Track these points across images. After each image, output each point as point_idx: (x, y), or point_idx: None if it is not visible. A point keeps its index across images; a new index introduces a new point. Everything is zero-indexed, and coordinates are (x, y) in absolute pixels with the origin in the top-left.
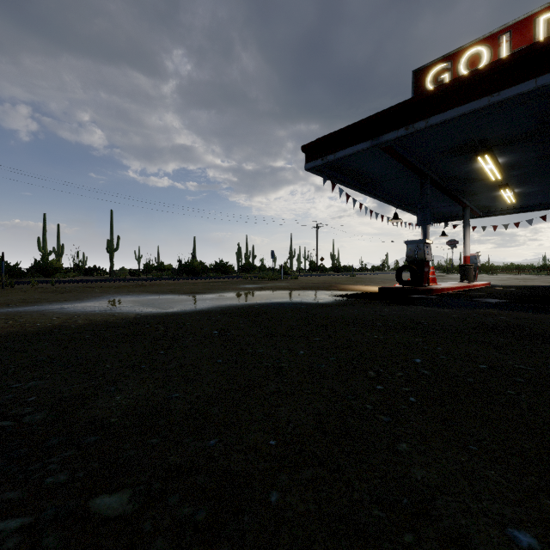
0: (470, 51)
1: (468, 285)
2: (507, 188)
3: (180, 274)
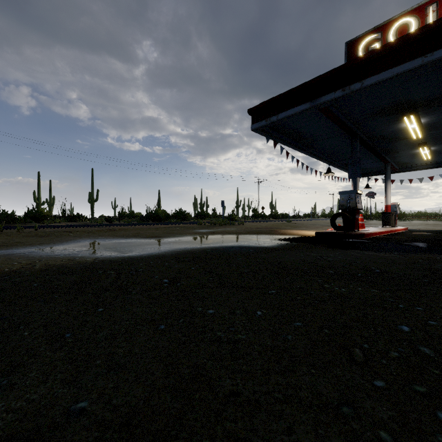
0: (399, 22)
1: (391, 230)
2: (425, 146)
3: (146, 220)
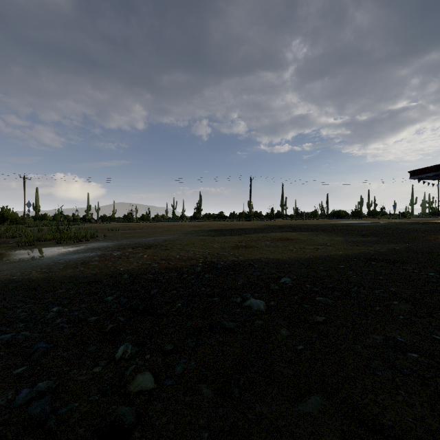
0: None
1: None
2: None
3: (332, 217)
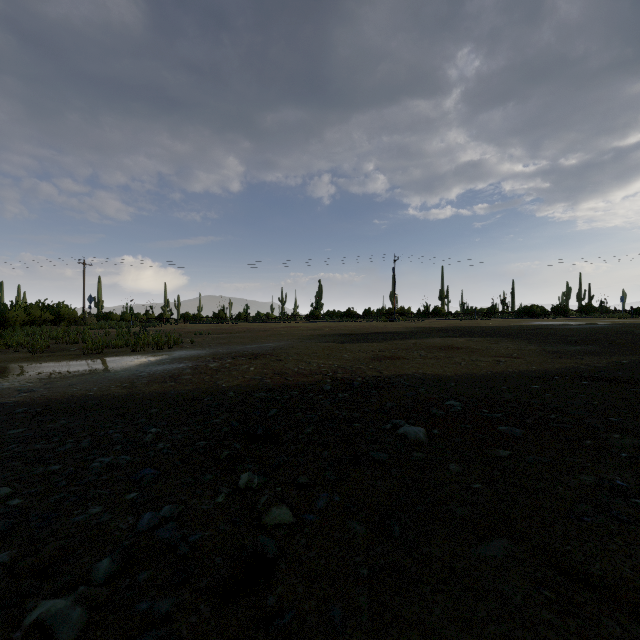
0: None
1: None
2: None
3: (520, 316)
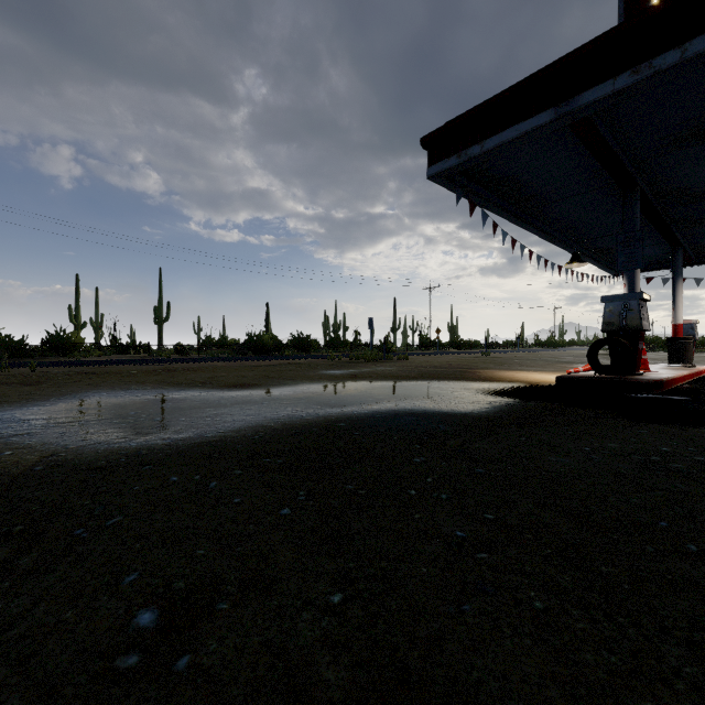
0: None
1: (696, 372)
2: None
3: (243, 352)
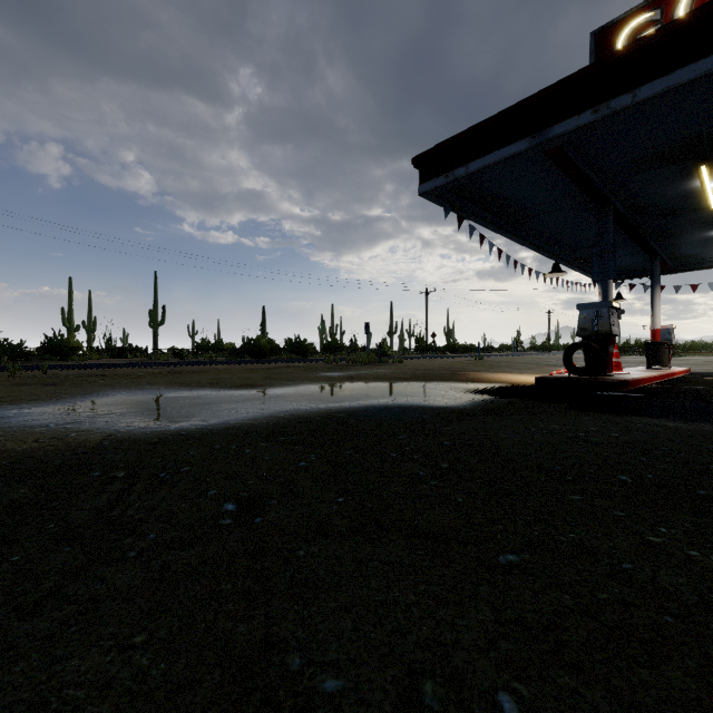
0: None
1: (668, 373)
2: None
3: (241, 356)
